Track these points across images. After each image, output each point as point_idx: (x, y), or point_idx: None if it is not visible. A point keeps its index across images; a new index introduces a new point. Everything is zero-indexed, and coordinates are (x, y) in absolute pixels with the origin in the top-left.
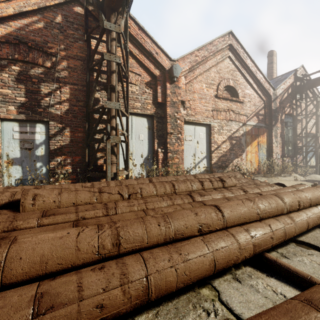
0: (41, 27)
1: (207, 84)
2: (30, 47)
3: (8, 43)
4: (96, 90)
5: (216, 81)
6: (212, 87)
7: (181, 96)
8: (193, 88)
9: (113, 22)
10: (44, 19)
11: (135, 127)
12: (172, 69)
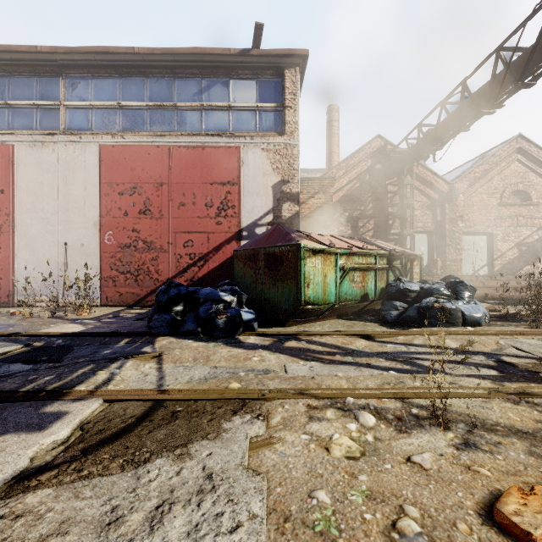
0: (358, 186)
1: (488, 195)
2: (354, 200)
3: (343, 201)
4: (389, 219)
5: (500, 189)
6: (495, 196)
7: (459, 212)
8: (471, 201)
9: (405, 174)
10: (359, 180)
11: (417, 242)
12: (450, 193)
